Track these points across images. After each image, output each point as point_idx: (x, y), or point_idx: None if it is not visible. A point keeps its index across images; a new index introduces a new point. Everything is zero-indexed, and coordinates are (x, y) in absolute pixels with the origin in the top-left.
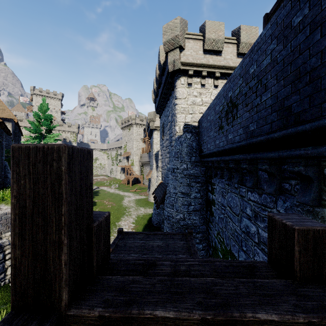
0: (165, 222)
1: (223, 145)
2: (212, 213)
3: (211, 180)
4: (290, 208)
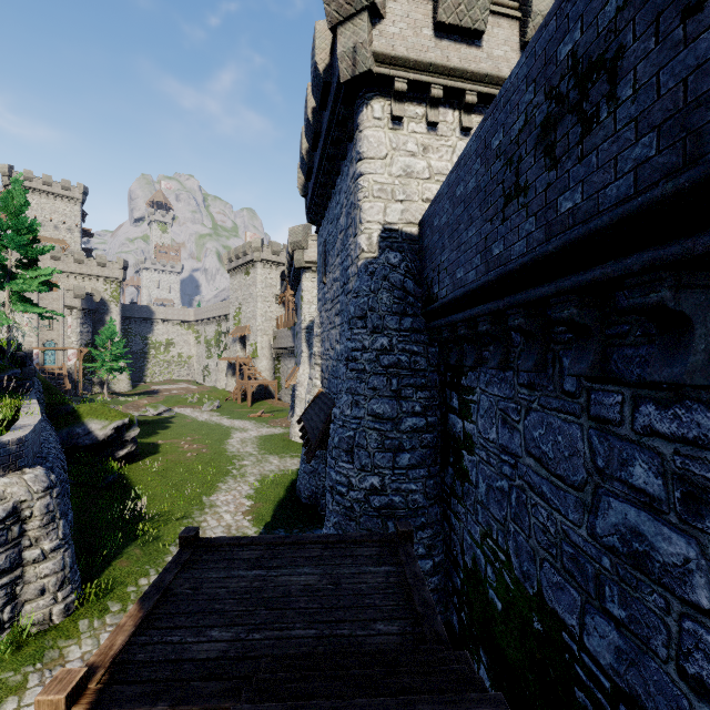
0: (329, 499)
1: (527, 248)
2: (464, 473)
3: (460, 378)
4: None
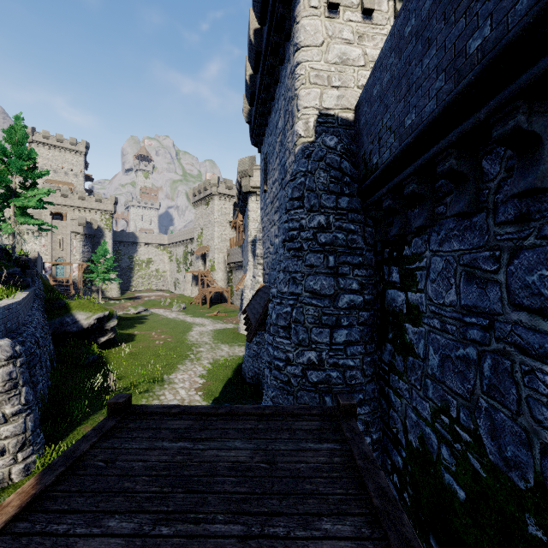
0: (267, 374)
1: None
2: (407, 347)
3: (402, 249)
4: None
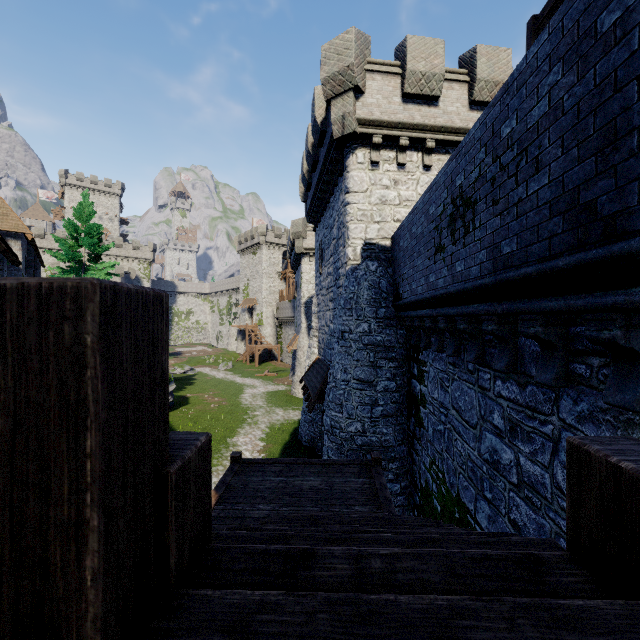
0: (325, 438)
1: (444, 285)
2: (420, 421)
3: (418, 354)
4: (589, 414)
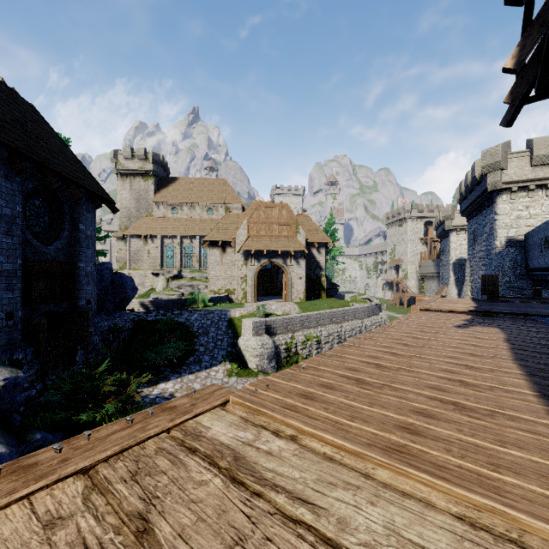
0: None
1: (542, 264)
2: None
3: None
4: None
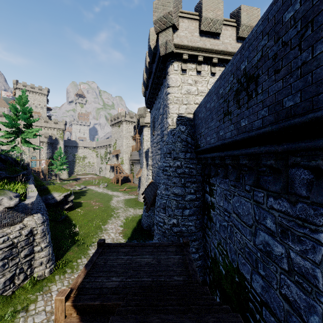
0: (156, 228)
1: (231, 136)
2: (211, 218)
3: (209, 179)
4: None
